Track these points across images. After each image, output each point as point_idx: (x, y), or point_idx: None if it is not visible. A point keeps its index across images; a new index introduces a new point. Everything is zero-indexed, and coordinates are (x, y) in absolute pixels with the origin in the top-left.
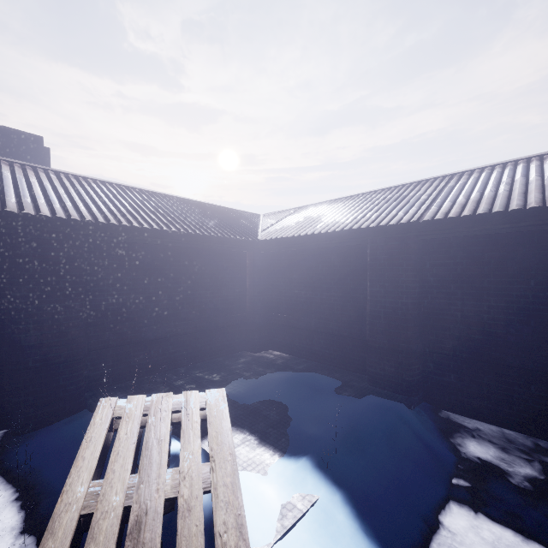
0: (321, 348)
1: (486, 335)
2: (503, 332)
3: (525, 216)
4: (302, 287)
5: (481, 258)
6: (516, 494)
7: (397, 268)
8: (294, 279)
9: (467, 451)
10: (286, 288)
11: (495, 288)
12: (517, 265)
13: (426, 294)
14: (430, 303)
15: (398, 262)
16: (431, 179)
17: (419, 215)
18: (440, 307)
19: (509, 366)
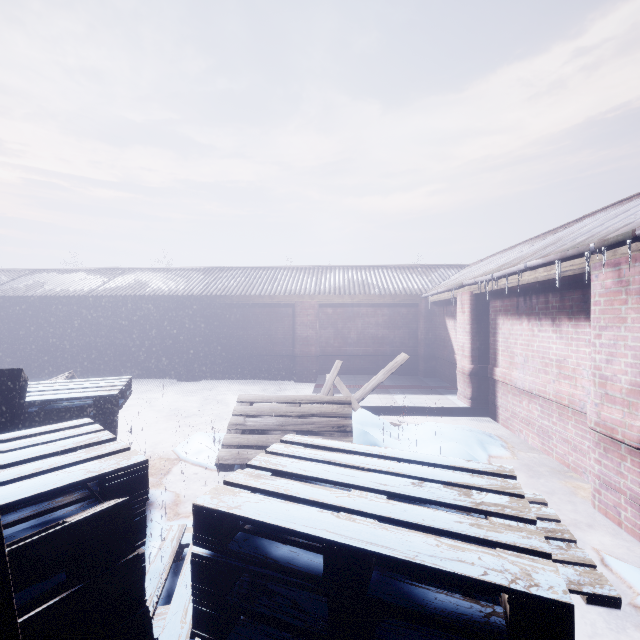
0: (41, 363)
1: (116, 343)
2: (121, 342)
3: (121, 298)
4: (28, 327)
5: (114, 312)
6: None
7: (78, 316)
8: (22, 322)
9: None
10: (15, 329)
11: (119, 325)
12: (125, 316)
13: (95, 328)
14: (97, 332)
15: (78, 314)
16: (121, 269)
17: (89, 293)
18: (100, 334)
19: (123, 355)
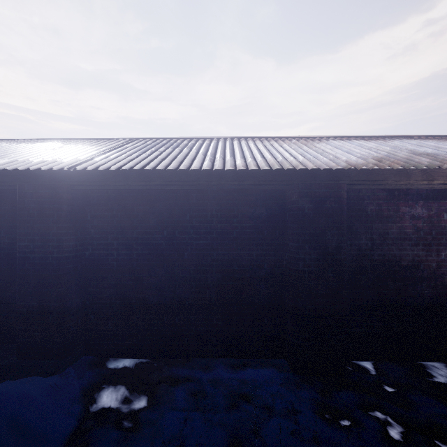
0: None
1: (136, 280)
2: (147, 276)
3: (155, 176)
4: None
5: (132, 211)
6: (114, 446)
7: (48, 219)
8: None
9: (97, 406)
10: None
11: (142, 238)
12: (156, 218)
13: (88, 246)
14: (91, 255)
15: (49, 212)
16: (120, 139)
17: (75, 164)
18: (100, 258)
19: (151, 305)
